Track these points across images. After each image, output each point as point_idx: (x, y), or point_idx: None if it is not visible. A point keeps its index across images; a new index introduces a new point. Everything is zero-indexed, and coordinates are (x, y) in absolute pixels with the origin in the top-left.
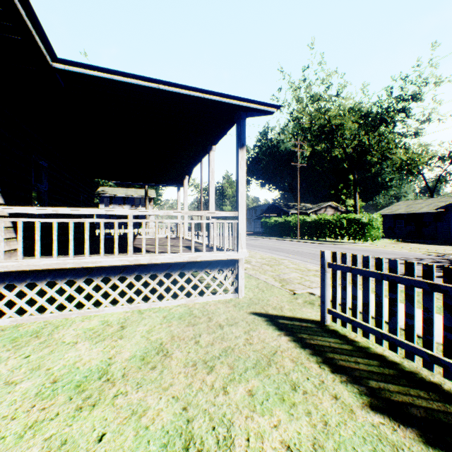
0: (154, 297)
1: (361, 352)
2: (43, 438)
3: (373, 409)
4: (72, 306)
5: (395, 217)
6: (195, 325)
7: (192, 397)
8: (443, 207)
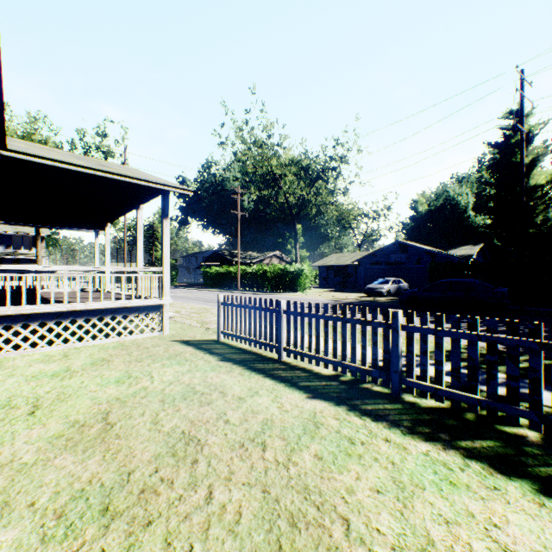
0: (88, 337)
1: (231, 347)
2: (49, 387)
3: (221, 361)
4: (10, 348)
5: (328, 269)
6: (128, 349)
7: (130, 369)
8: (357, 260)
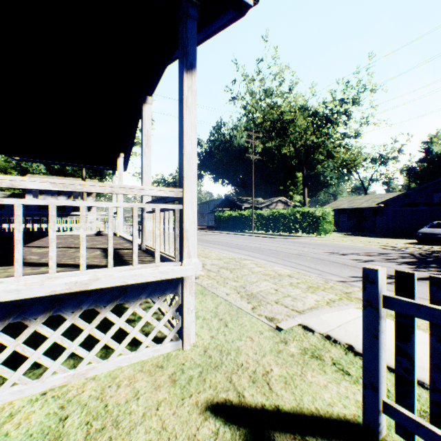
0: None
1: None
2: None
3: None
4: None
5: (339, 212)
6: None
7: None
8: (383, 202)
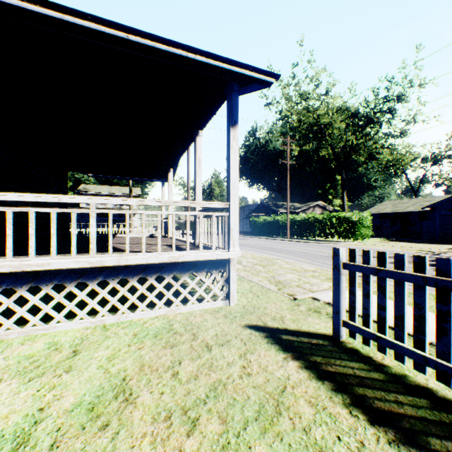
0: (124, 308)
1: (398, 383)
2: None
3: None
4: (10, 324)
5: (381, 217)
6: (175, 346)
7: None
8: (429, 206)
